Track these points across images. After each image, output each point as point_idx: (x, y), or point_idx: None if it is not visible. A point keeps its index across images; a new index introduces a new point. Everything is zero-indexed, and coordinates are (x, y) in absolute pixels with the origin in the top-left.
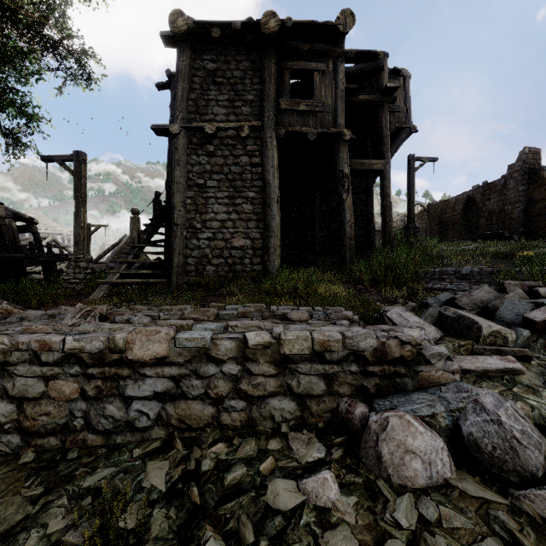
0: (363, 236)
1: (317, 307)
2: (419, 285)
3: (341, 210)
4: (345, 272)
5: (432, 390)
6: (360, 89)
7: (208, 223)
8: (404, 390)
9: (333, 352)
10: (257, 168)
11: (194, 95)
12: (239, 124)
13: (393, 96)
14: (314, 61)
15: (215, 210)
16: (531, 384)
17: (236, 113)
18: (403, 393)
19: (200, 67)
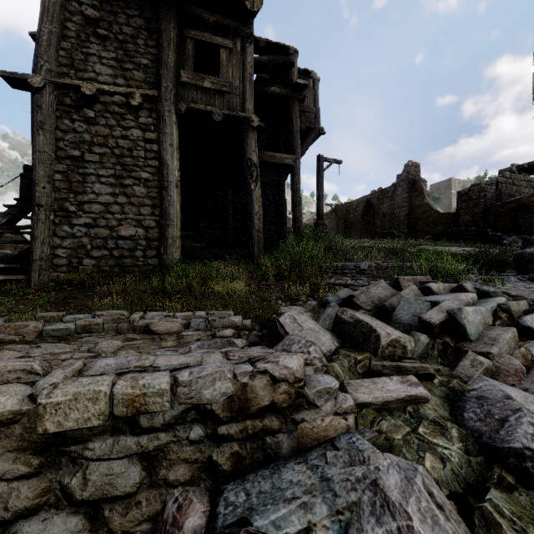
0: (276, 231)
1: (200, 312)
2: (322, 280)
3: (249, 200)
4: (251, 267)
5: (315, 456)
6: (273, 83)
7: (86, 206)
8: (277, 455)
9: (155, 412)
10: (152, 145)
11: (67, 43)
12: (129, 90)
13: (303, 94)
14: (220, 37)
15: (96, 190)
16: (437, 417)
17: (126, 77)
18: (273, 466)
19: (77, 12)
